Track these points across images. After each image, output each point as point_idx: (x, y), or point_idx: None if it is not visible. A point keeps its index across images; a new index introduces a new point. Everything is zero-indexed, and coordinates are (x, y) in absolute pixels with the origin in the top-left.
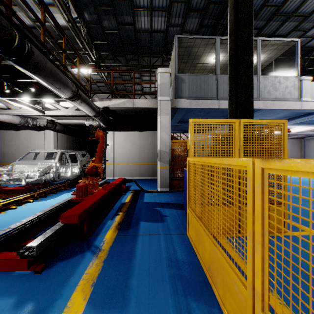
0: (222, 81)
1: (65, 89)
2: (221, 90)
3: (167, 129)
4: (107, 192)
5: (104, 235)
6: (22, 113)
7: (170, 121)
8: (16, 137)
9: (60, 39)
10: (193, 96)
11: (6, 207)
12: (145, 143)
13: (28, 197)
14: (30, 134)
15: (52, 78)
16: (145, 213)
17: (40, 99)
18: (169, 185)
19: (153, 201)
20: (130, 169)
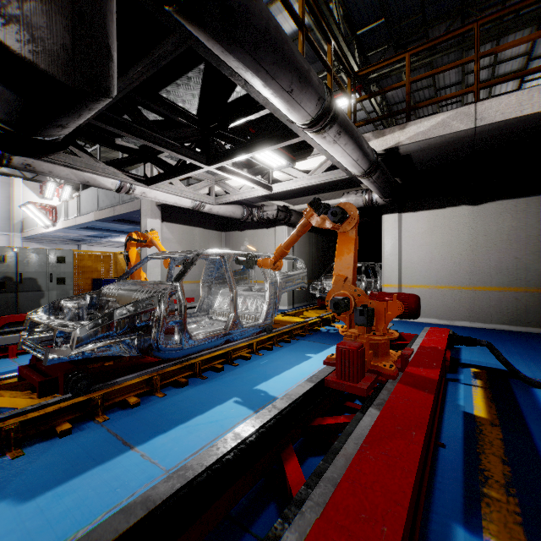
0: None
1: (303, 90)
2: None
3: None
4: (432, 398)
5: None
6: (242, 197)
7: None
8: (241, 241)
9: None
10: None
11: (207, 366)
12: (492, 234)
13: (243, 347)
14: (256, 235)
15: (270, 55)
16: None
17: (259, 152)
18: None
19: None
20: (442, 299)
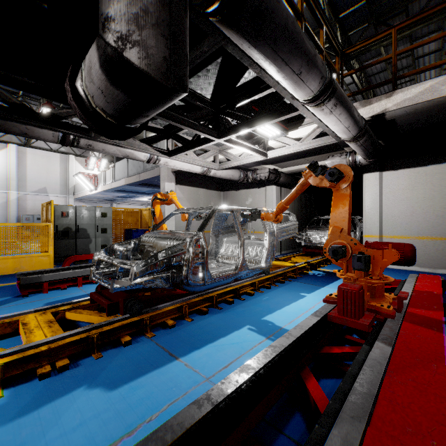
0: None
1: (309, 72)
2: None
3: None
4: (441, 336)
5: None
6: (241, 163)
7: None
8: (236, 199)
9: None
10: None
11: (221, 299)
12: None
13: (246, 285)
14: (249, 193)
15: (287, 46)
16: None
17: (262, 126)
18: None
19: None
20: (423, 249)
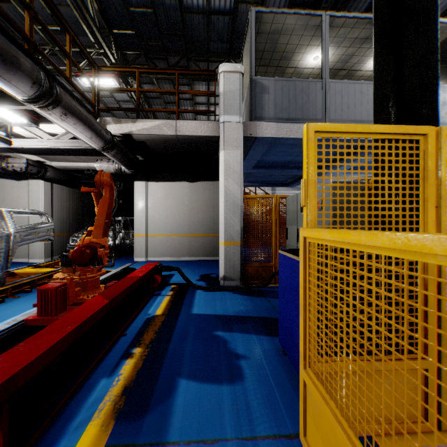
0: (332, 91)
1: (12, 72)
2: (331, 106)
3: (237, 175)
4: (105, 305)
5: (70, 446)
6: None
7: (241, 160)
8: None
9: (55, 25)
10: (282, 117)
11: None
12: (200, 201)
13: None
14: (4, 186)
15: None
16: (193, 349)
17: None
18: (240, 275)
19: (211, 313)
20: (174, 243)
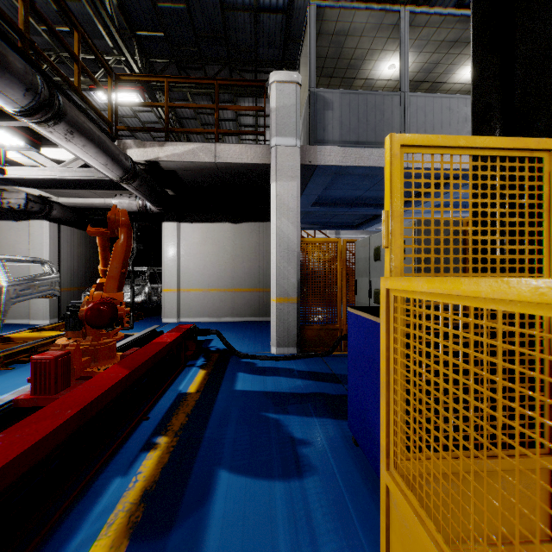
0: (413, 107)
1: None
2: (412, 126)
3: (293, 213)
4: (120, 380)
5: None
6: None
7: (298, 194)
8: None
9: (63, 25)
10: (349, 140)
11: None
12: (246, 247)
13: None
14: None
15: None
16: (236, 438)
17: None
18: (297, 340)
19: (260, 389)
20: (213, 300)
